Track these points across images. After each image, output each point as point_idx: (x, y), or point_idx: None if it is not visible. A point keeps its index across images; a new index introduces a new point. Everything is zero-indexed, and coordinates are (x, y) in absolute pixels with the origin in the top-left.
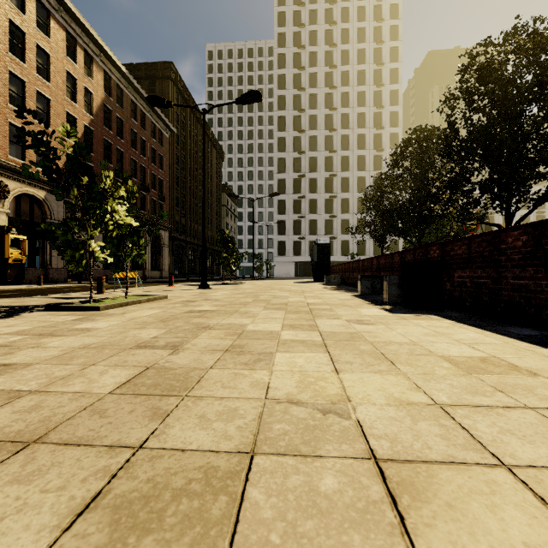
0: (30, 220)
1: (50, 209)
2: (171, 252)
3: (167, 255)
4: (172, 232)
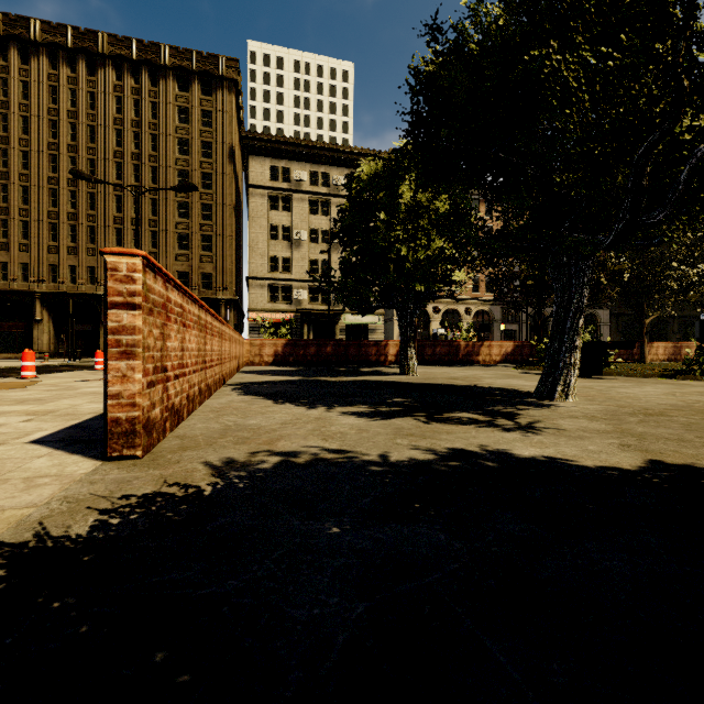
0: (482, 323)
1: (492, 315)
2: (616, 329)
3: (607, 333)
4: (616, 309)
